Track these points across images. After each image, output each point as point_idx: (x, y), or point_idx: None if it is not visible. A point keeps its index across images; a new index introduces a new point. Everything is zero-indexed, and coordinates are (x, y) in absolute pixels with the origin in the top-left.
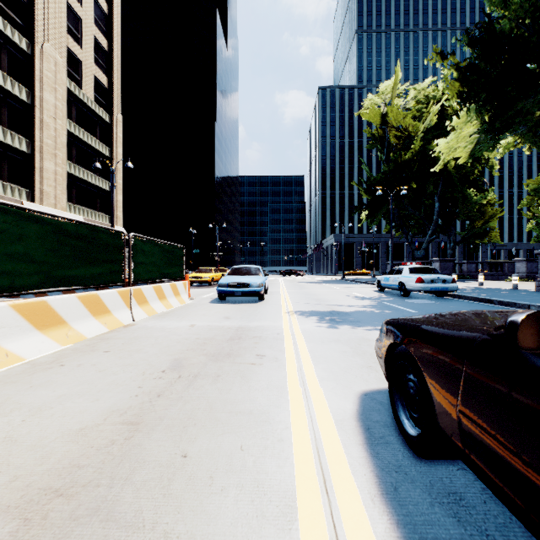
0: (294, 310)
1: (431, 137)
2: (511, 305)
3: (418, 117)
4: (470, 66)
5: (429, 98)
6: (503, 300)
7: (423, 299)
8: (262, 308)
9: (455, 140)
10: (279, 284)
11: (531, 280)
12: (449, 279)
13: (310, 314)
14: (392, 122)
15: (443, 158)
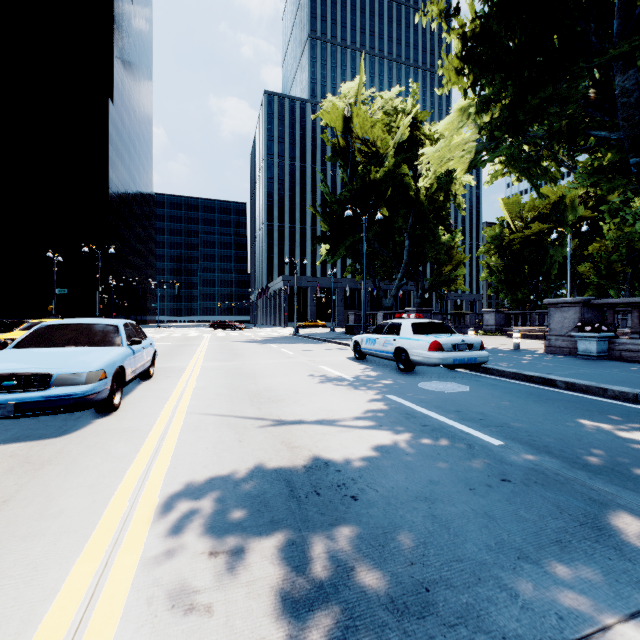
0: (170, 474)
1: (401, 160)
2: (596, 392)
3: (388, 132)
4: (479, 31)
5: (398, 111)
6: (576, 382)
7: (445, 381)
8: (54, 474)
9: (446, 148)
10: (198, 347)
11: (501, 334)
12: (477, 343)
13: (217, 515)
14: (358, 132)
15: (433, 170)
